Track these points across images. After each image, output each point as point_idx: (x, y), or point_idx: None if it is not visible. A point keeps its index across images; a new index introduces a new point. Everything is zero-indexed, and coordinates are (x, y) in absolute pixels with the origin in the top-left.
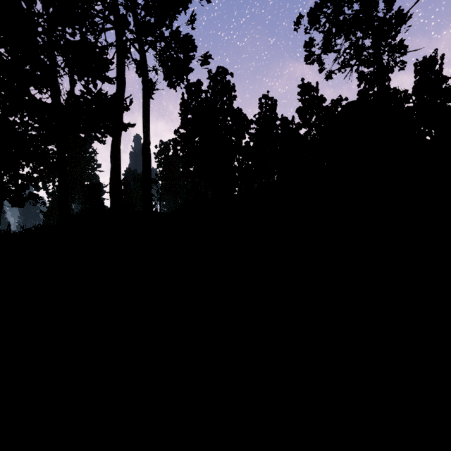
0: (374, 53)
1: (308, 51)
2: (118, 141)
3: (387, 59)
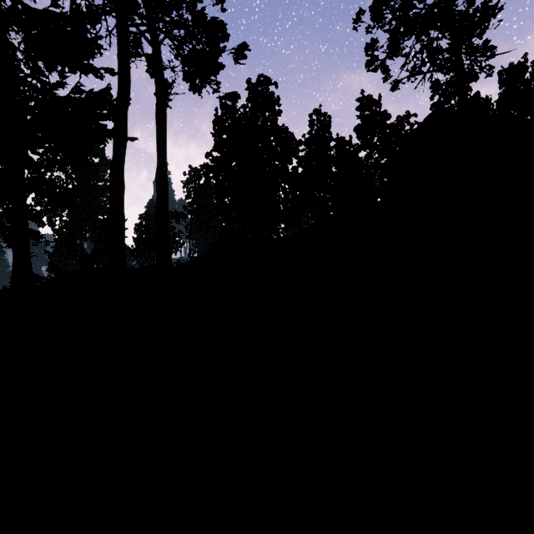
0: (451, 57)
1: (370, 56)
2: (119, 164)
3: (471, 63)
